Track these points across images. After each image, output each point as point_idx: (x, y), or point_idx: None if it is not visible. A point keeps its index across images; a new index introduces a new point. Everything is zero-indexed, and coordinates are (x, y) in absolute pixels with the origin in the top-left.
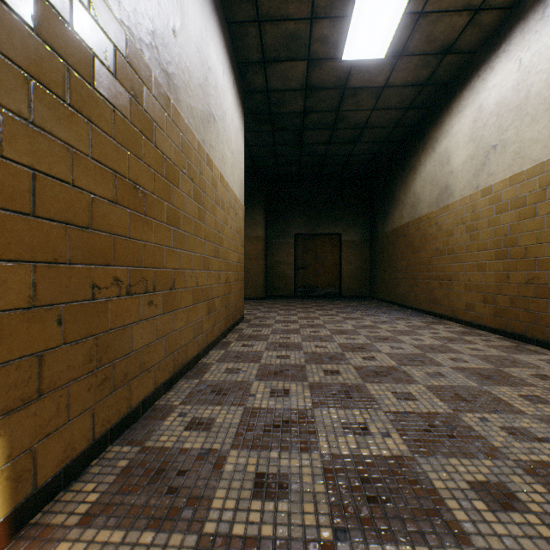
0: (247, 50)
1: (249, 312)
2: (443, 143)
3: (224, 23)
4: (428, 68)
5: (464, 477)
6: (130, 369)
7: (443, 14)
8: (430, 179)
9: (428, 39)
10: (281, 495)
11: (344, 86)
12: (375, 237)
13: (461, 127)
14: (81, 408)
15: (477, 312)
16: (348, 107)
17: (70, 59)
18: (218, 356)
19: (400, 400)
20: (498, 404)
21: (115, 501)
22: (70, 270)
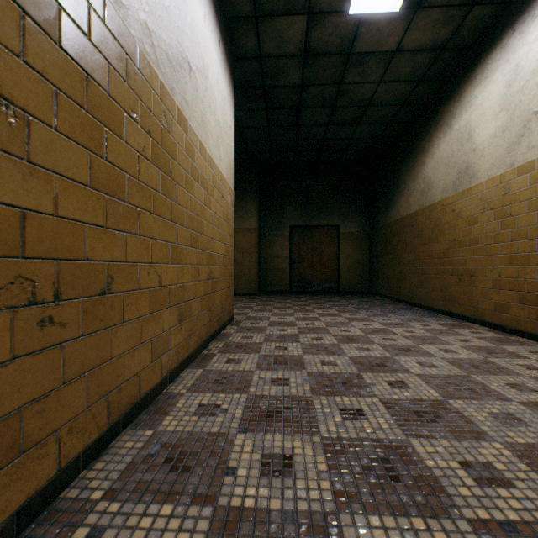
0: None
1: (240, 311)
2: (463, 117)
3: None
4: (449, 25)
5: None
6: None
7: None
8: (446, 160)
9: None
10: None
11: (349, 50)
12: (375, 229)
13: (489, 95)
14: None
15: (511, 314)
16: (352, 79)
17: None
18: (192, 379)
19: (482, 486)
20: None
21: None
22: None
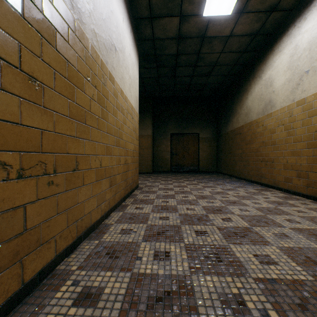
0: (140, 8)
1: (142, 182)
2: (268, 72)
3: None
4: (259, 22)
5: None
6: (22, 246)
7: None
8: (258, 97)
9: (261, 0)
10: None
11: (203, 35)
12: (220, 135)
13: (281, 61)
14: None
15: (293, 183)
16: (205, 51)
17: None
18: (117, 217)
19: (263, 264)
20: None
21: None
22: None
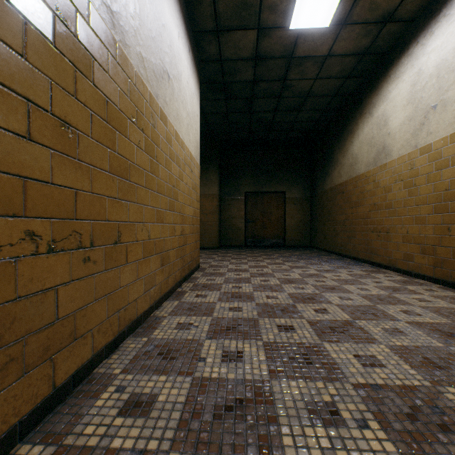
0: (202, 18)
1: (205, 261)
2: (381, 107)
3: None
4: (369, 37)
5: None
6: (54, 340)
7: None
8: (368, 141)
9: (371, 7)
10: None
11: (290, 55)
12: (315, 195)
13: (399, 91)
14: None
15: (415, 262)
16: (293, 76)
17: None
18: (171, 308)
19: (365, 367)
20: None
21: None
22: None
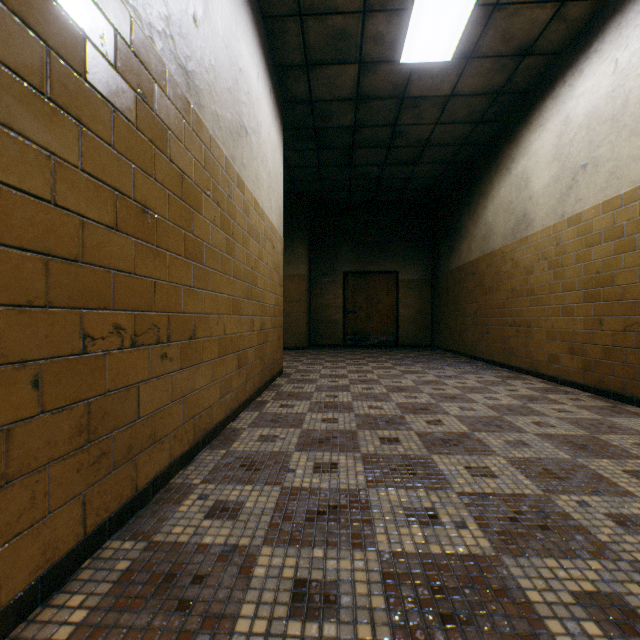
0: (287, 51)
1: (289, 364)
2: (521, 163)
3: (259, 17)
4: (503, 73)
5: (566, 586)
6: (136, 440)
7: (523, 6)
8: (505, 206)
9: (504, 38)
10: (327, 612)
11: (402, 95)
12: (438, 276)
13: (543, 144)
14: (66, 495)
15: (562, 365)
16: (407, 121)
17: (51, 39)
18: (251, 419)
19: (475, 478)
20: (598, 482)
21: (108, 621)
22: (50, 315)
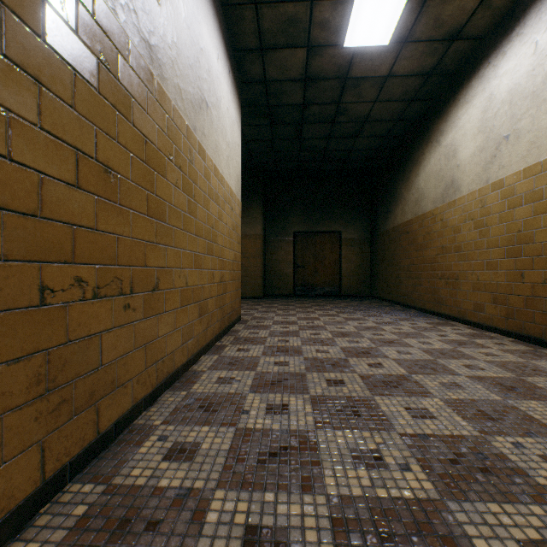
0: (244, 36)
1: (246, 312)
2: (449, 135)
3: (219, 5)
4: (434, 56)
5: (512, 533)
6: (98, 386)
7: None
8: (435, 173)
9: (435, 24)
10: None
11: (345, 76)
12: (375, 235)
13: (469, 118)
14: (23, 444)
15: (487, 313)
16: (349, 99)
17: None
18: (211, 362)
19: (415, 419)
20: (530, 424)
21: None
22: (5, 268)
